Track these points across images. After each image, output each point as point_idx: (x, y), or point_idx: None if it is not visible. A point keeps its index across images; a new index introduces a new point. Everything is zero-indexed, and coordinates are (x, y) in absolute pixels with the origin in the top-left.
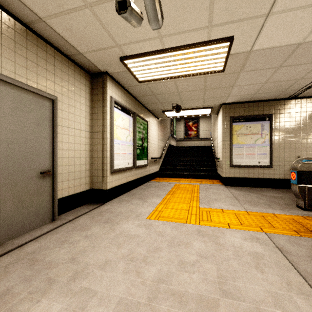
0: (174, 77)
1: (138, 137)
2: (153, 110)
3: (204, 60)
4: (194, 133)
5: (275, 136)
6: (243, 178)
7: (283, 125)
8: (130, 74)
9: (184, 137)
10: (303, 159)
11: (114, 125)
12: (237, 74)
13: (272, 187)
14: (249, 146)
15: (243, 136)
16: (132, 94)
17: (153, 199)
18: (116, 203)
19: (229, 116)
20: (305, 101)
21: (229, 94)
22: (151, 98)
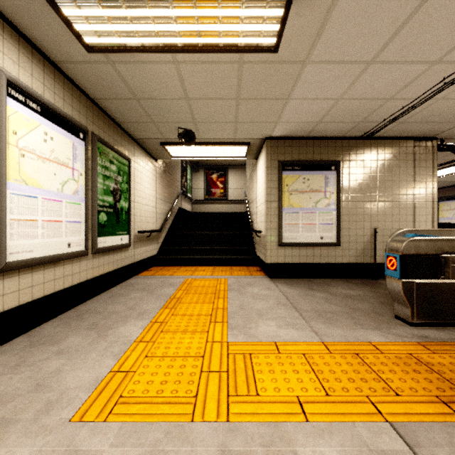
0: (172, 48)
1: (104, 187)
2: (143, 140)
3: (240, 2)
4: (220, 192)
5: (344, 195)
6: (299, 264)
7: (355, 179)
8: (52, 9)
9: (205, 197)
10: (407, 233)
11: (10, 144)
12: (300, 67)
13: (339, 277)
14: (308, 212)
15: (299, 194)
16: (84, 89)
17: (127, 325)
18: (11, 355)
19: (277, 160)
20: (383, 143)
21: (280, 118)
22: (133, 108)
